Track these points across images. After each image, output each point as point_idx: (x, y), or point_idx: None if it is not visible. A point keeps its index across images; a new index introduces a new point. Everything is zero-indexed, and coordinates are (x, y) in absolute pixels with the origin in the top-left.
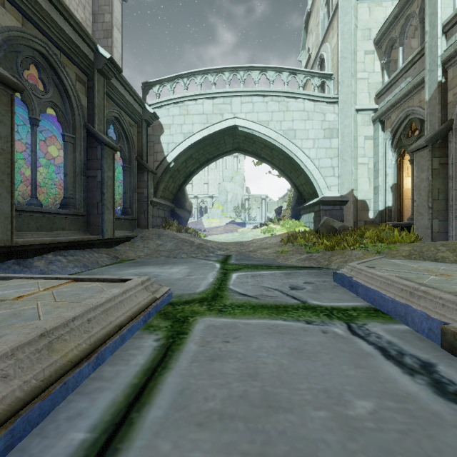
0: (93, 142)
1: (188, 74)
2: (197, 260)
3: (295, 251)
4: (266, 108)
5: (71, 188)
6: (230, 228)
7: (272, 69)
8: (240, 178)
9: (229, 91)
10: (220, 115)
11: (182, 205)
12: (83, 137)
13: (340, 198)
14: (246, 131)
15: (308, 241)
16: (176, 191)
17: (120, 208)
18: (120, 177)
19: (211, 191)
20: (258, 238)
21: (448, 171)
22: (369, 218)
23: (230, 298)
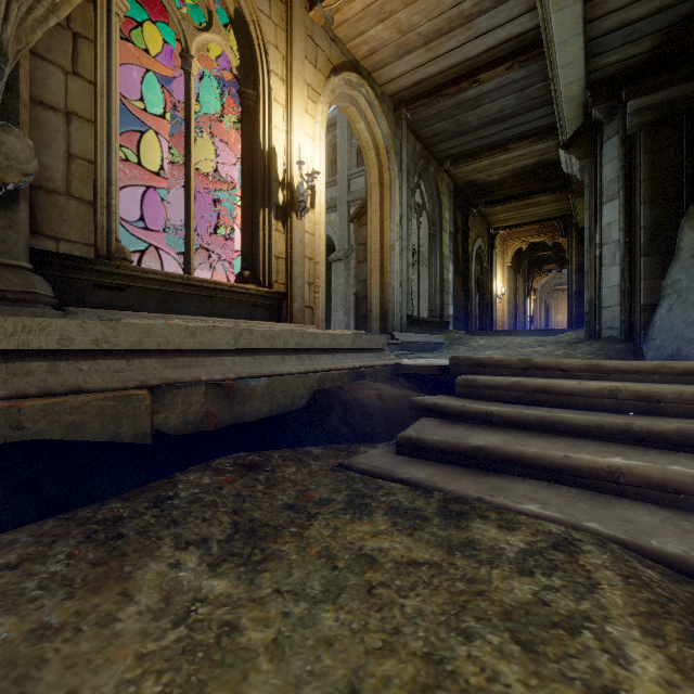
0: None
1: None
2: None
3: None
4: None
5: None
6: None
7: None
8: None
9: None
10: None
11: None
12: None
13: None
14: None
15: None
16: None
17: None
18: None
19: None
20: None
21: None
22: None
23: None
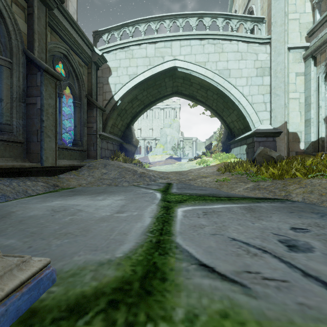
0: (33, 69)
1: (133, 23)
2: (137, 189)
3: (237, 180)
4: (203, 51)
5: (7, 114)
6: (169, 161)
7: (208, 15)
8: (176, 124)
9: (169, 36)
10: (161, 57)
11: (129, 140)
12: (22, 63)
13: (273, 130)
14: (185, 71)
15: (246, 170)
16: (124, 129)
17: (71, 141)
18: (71, 113)
19: (155, 135)
20: (195, 168)
21: None
22: (300, 149)
23: (182, 286)
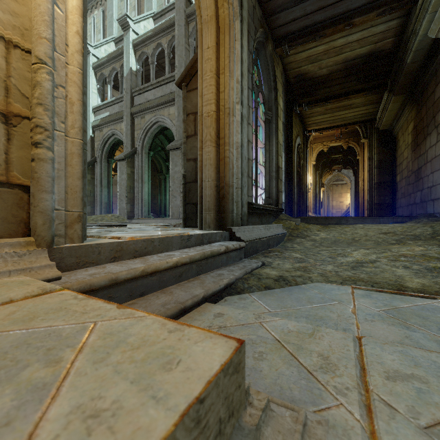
0: None
1: None
2: None
3: None
4: None
5: None
6: None
7: None
8: None
9: None
10: None
11: None
12: None
13: None
14: None
15: None
16: None
17: None
18: None
19: None
20: None
21: (95, 182)
22: None
23: None
